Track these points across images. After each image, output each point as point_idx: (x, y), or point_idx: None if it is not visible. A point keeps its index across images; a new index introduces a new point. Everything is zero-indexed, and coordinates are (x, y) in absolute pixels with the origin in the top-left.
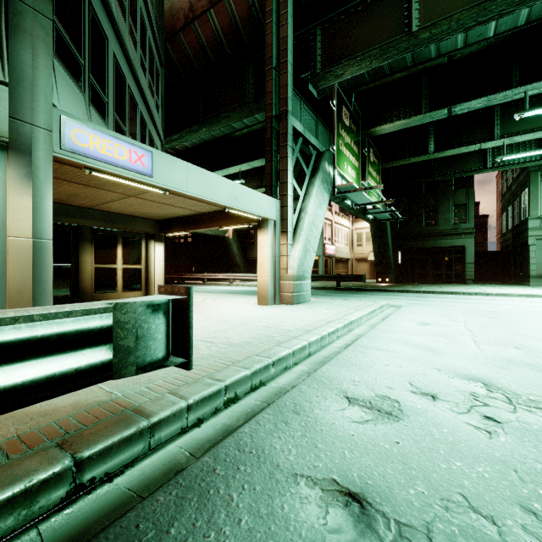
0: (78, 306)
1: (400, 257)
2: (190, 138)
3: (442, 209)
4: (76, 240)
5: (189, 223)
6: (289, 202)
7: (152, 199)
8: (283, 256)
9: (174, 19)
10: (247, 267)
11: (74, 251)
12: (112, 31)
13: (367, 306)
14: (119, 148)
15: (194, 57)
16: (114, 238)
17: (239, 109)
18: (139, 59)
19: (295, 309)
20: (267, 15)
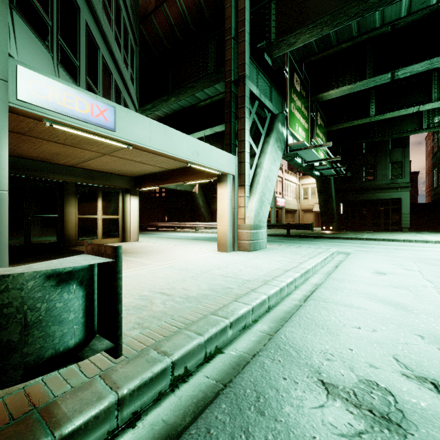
0: None
1: (341, 208)
2: (161, 107)
3: (380, 166)
4: (62, 194)
5: (158, 178)
6: (246, 158)
7: (124, 157)
8: (241, 207)
9: (146, 3)
10: (211, 217)
11: (60, 204)
12: (84, 2)
13: (319, 253)
14: (81, 102)
15: (164, 35)
16: (95, 192)
17: (202, 79)
18: (113, 34)
19: (252, 256)
20: None
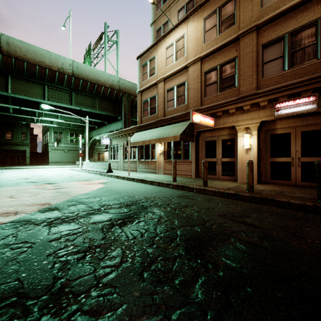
0: None
1: None
2: None
3: (15, 133)
4: None
5: None
6: None
7: None
8: None
9: None
10: None
11: None
12: None
13: None
14: None
15: None
16: None
17: None
18: None
19: None
20: None
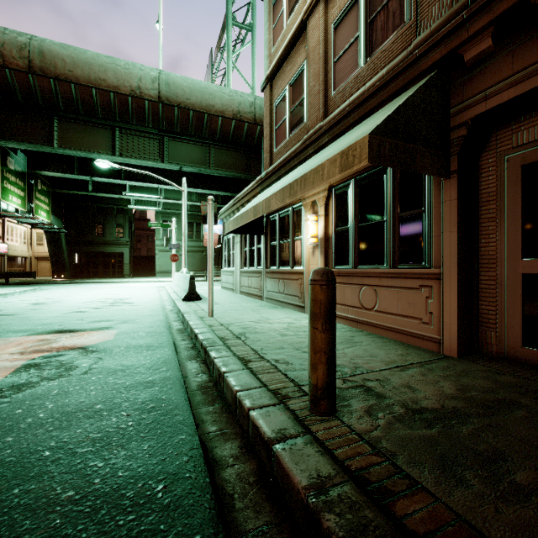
0: None
1: (77, 258)
2: None
3: (109, 226)
4: None
5: None
6: None
7: None
8: None
9: None
10: None
11: None
12: None
13: (24, 289)
14: None
15: None
16: None
17: None
18: None
19: None
20: None
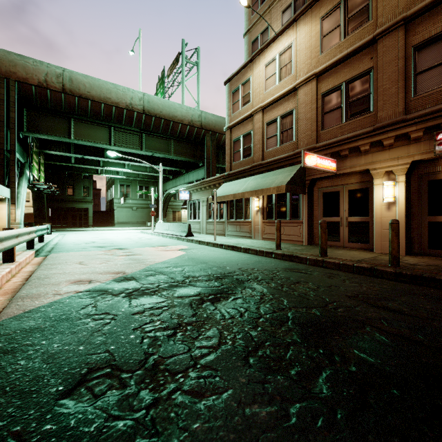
0: (48, 224)
1: (50, 212)
2: None
3: (77, 187)
4: None
5: None
6: (16, 191)
7: None
8: (12, 214)
9: None
10: None
11: None
12: None
13: (54, 234)
14: None
15: None
16: None
17: None
18: None
19: None
20: (1, 101)
